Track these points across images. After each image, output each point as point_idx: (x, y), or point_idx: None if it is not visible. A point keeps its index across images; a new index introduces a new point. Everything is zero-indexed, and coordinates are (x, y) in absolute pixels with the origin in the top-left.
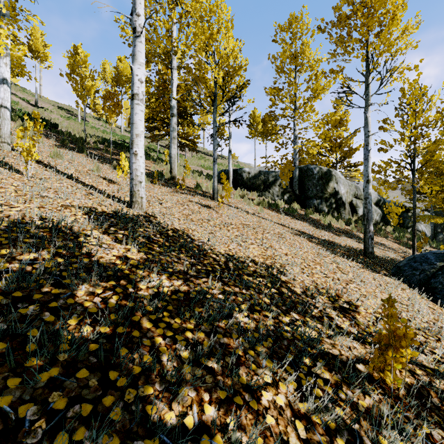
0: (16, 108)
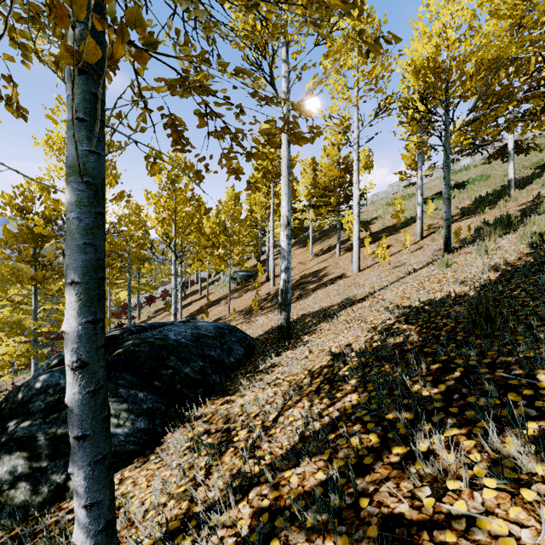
0: None
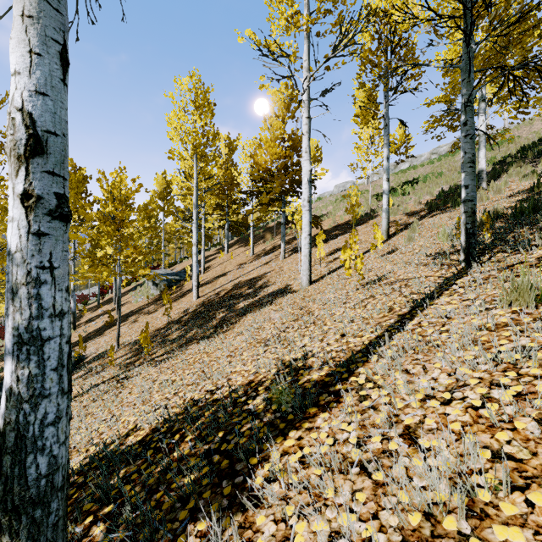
0: None
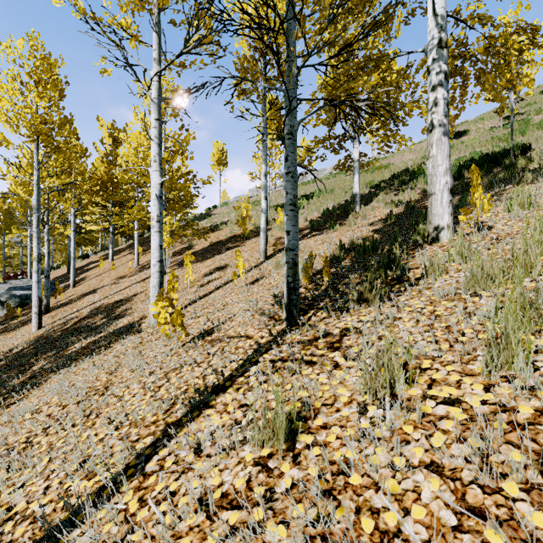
0: (487, 152)
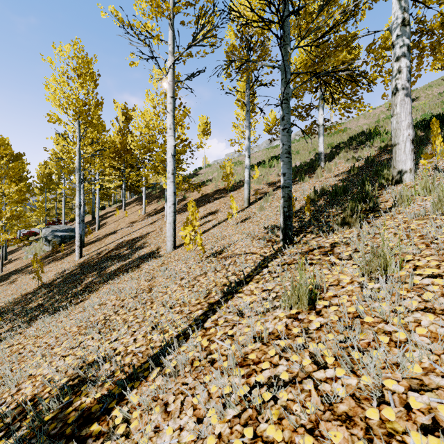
0: (437, 114)
